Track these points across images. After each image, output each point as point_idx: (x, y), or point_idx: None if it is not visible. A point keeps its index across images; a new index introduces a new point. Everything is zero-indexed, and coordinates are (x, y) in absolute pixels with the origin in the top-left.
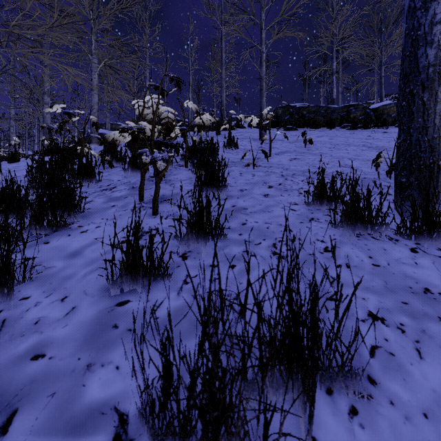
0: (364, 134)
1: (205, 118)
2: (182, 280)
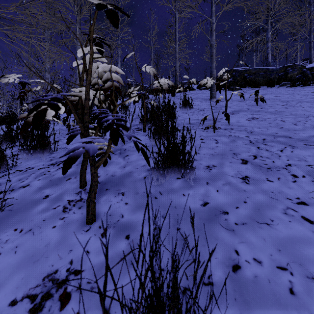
0: (306, 90)
1: (163, 82)
2: None
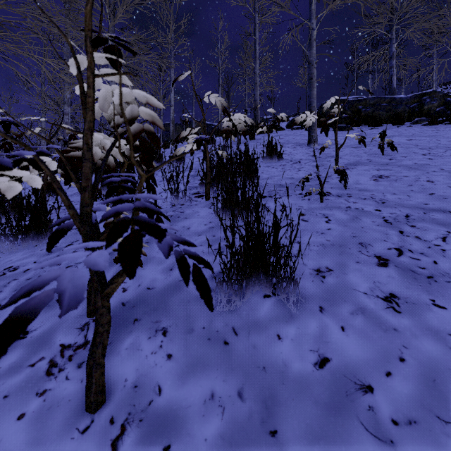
0: None
1: (237, 120)
2: None
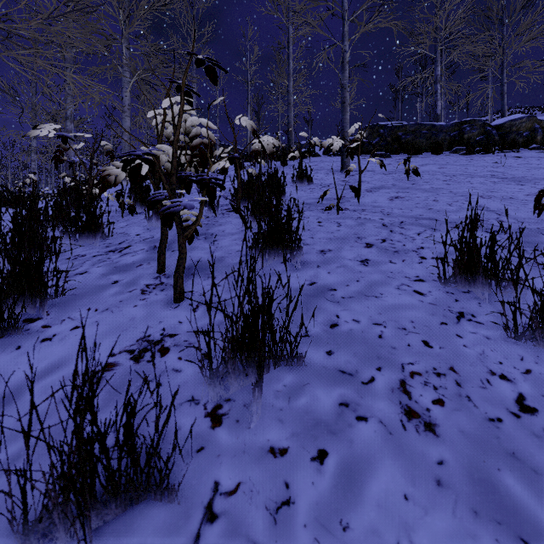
0: (487, 159)
1: (266, 141)
2: (202, 503)
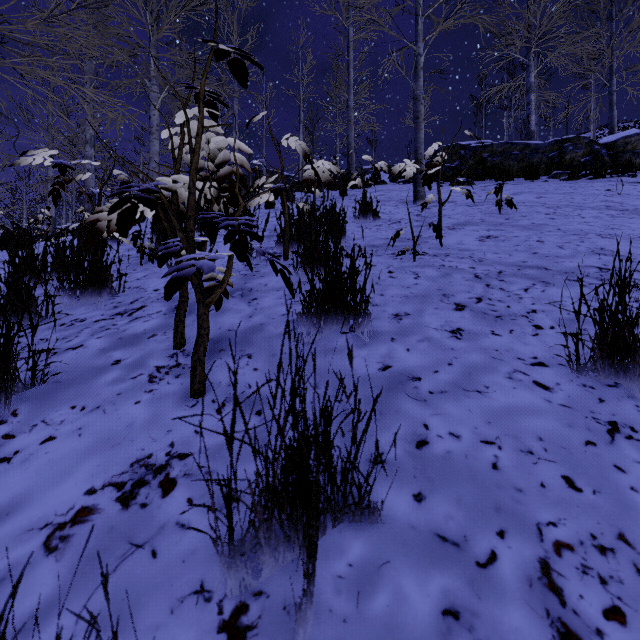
0: (597, 186)
1: (321, 168)
2: None
